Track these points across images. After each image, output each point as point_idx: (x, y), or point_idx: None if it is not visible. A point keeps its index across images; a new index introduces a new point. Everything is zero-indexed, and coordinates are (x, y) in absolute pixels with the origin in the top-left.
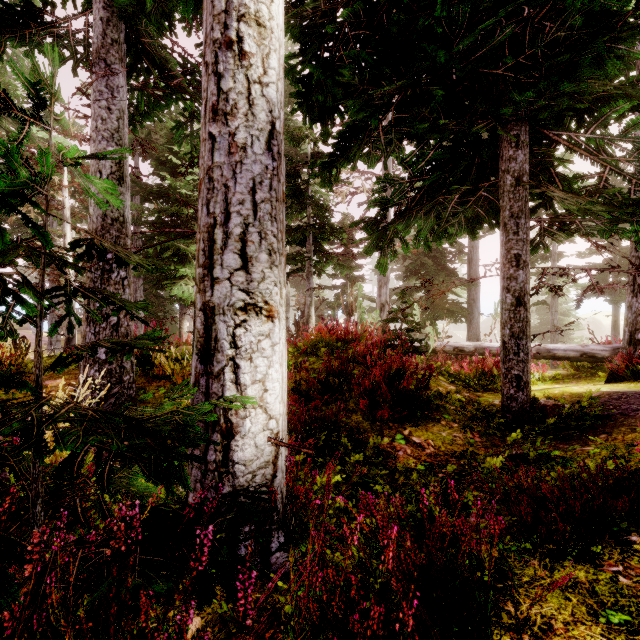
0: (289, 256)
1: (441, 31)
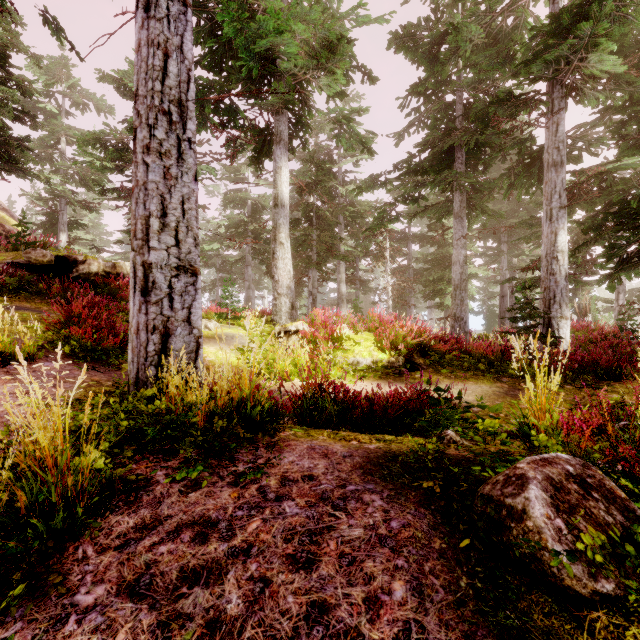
0: (536, 280)
1: (634, 206)
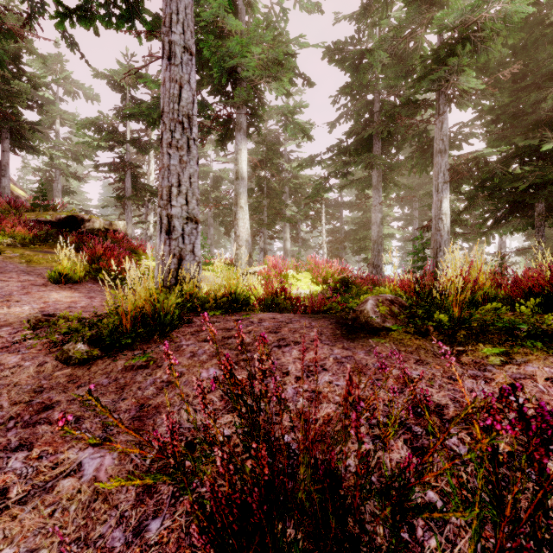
0: None
1: (497, 182)
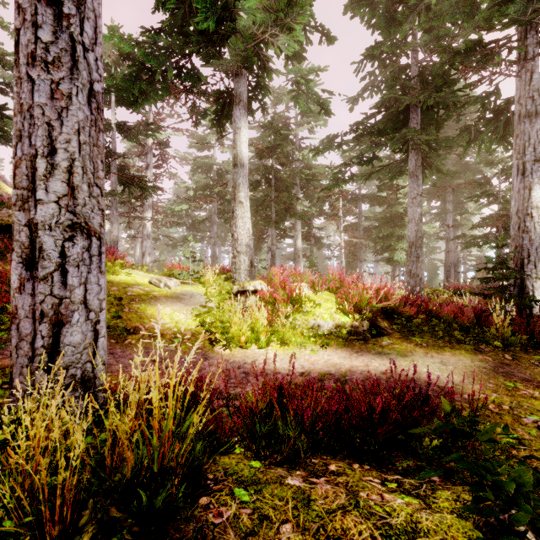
0: (487, 237)
1: None
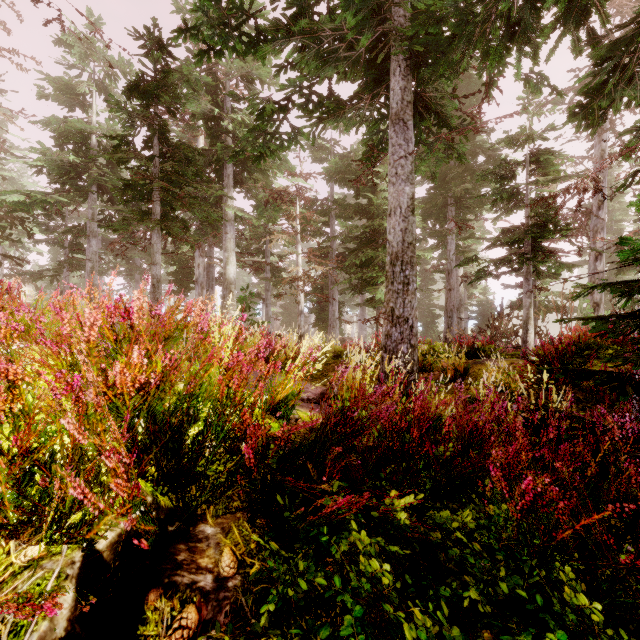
0: (512, 259)
1: None
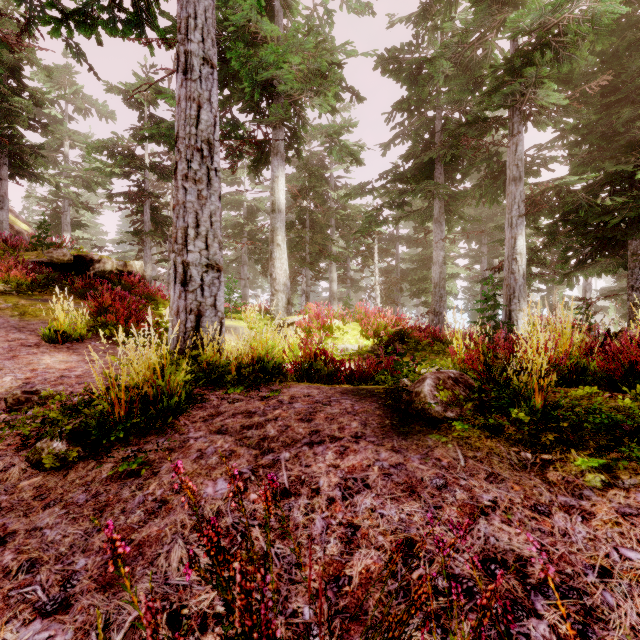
0: None
1: (582, 215)
